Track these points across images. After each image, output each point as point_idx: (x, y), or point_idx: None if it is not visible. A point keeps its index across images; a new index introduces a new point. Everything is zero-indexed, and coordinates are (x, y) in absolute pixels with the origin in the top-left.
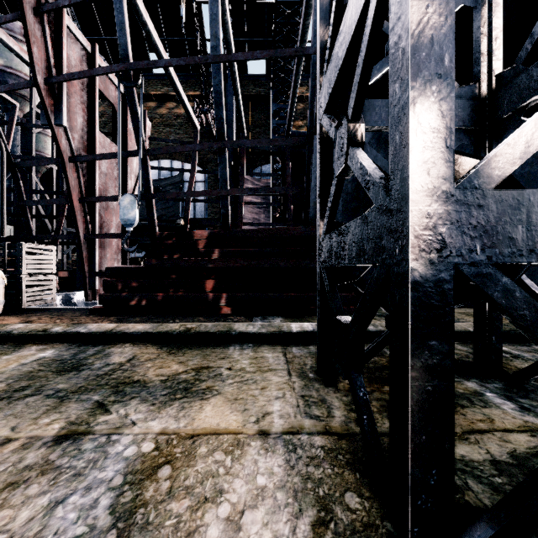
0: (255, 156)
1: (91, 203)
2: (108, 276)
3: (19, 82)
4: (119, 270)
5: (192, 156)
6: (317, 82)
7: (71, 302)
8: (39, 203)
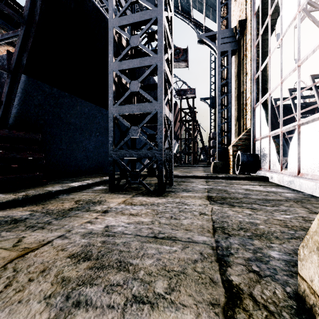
0: None
1: None
2: None
3: None
4: None
5: None
6: (110, 100)
7: None
8: None
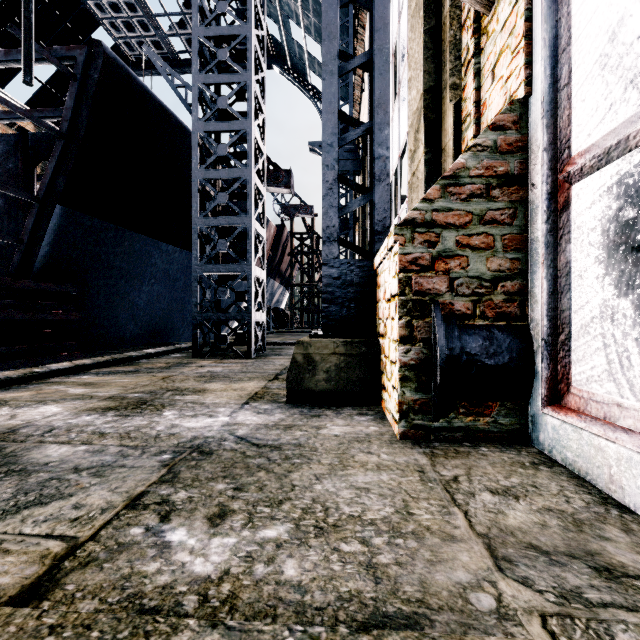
0: None
1: None
2: None
3: None
4: None
5: None
6: (194, 258)
7: None
8: None
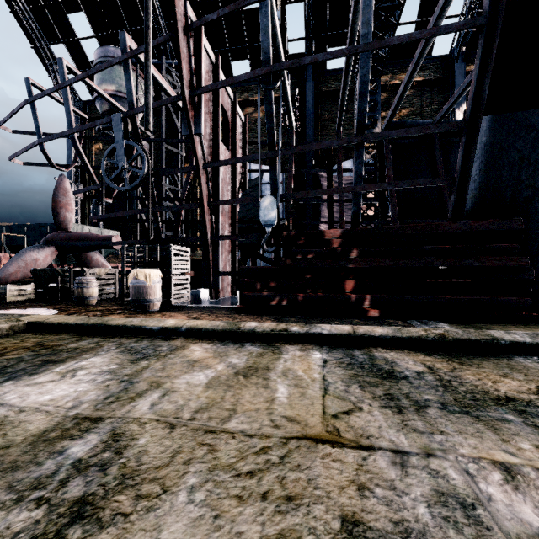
0: (333, 153)
1: (215, 206)
2: (243, 275)
3: (166, 98)
4: (253, 270)
5: (289, 157)
6: None
7: (199, 300)
8: (172, 208)
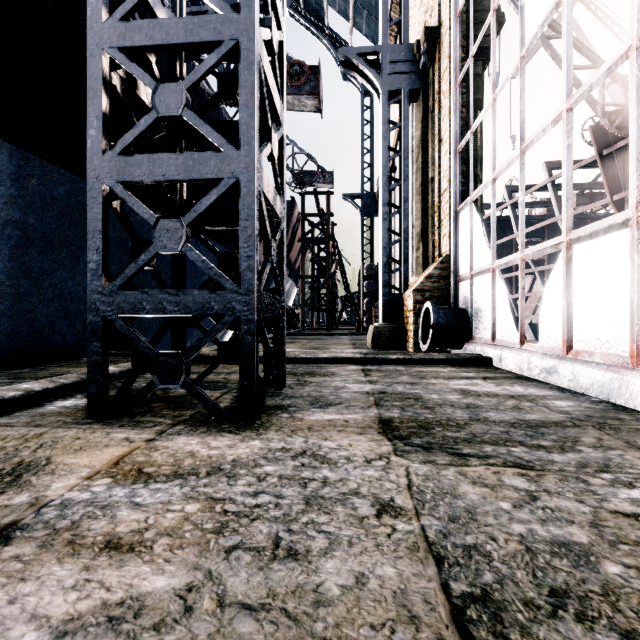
0: None
1: None
2: None
3: None
4: None
5: None
6: (91, 137)
7: None
8: None
